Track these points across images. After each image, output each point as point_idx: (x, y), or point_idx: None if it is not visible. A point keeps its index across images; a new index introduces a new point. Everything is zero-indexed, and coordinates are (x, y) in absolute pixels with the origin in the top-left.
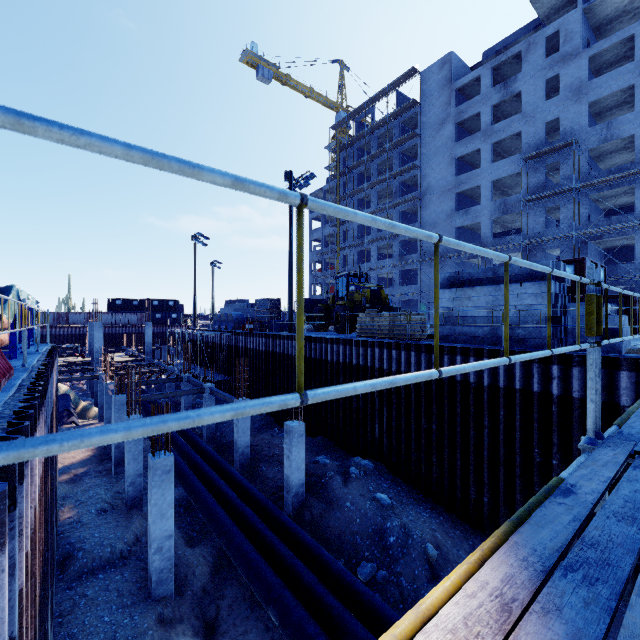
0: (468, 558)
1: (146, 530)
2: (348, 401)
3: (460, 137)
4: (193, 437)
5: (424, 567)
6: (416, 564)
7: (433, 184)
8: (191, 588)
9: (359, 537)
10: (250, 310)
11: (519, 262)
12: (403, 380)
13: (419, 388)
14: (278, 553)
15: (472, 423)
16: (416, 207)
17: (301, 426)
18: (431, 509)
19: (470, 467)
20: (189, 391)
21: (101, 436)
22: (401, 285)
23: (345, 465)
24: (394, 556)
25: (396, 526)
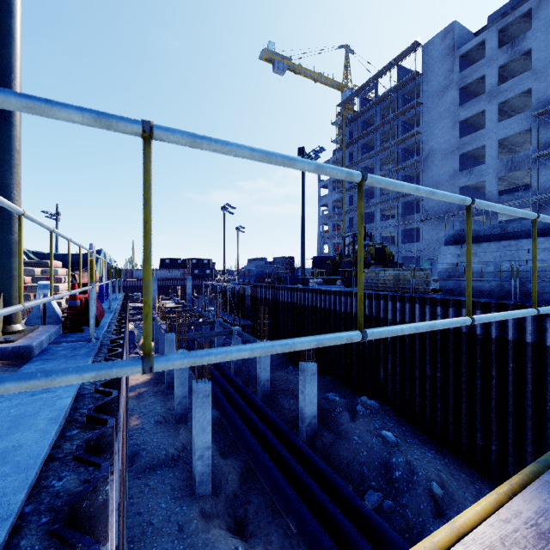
0: (496, 489)
1: (190, 441)
2: (355, 347)
3: (463, 101)
4: (224, 370)
5: (429, 503)
6: (421, 499)
7: (435, 148)
8: (224, 491)
9: (366, 468)
10: (268, 266)
11: (547, 219)
12: (441, 325)
13: (423, 338)
14: (295, 472)
15: (478, 373)
16: (418, 170)
17: (313, 366)
18: (435, 450)
19: (476, 415)
20: (221, 332)
21: (237, 353)
22: (403, 243)
23: (352, 403)
24: (399, 489)
25: (401, 462)
